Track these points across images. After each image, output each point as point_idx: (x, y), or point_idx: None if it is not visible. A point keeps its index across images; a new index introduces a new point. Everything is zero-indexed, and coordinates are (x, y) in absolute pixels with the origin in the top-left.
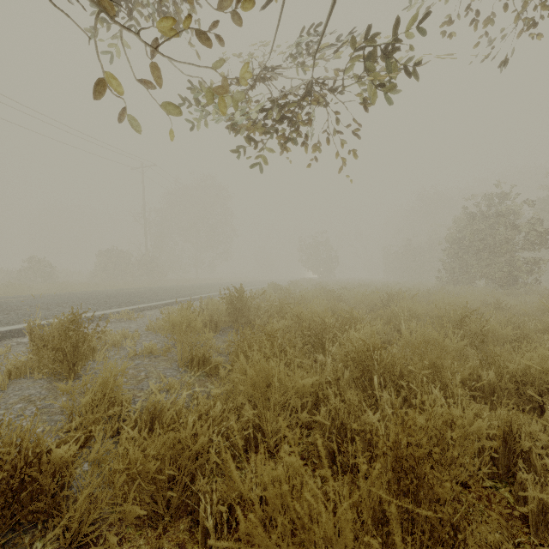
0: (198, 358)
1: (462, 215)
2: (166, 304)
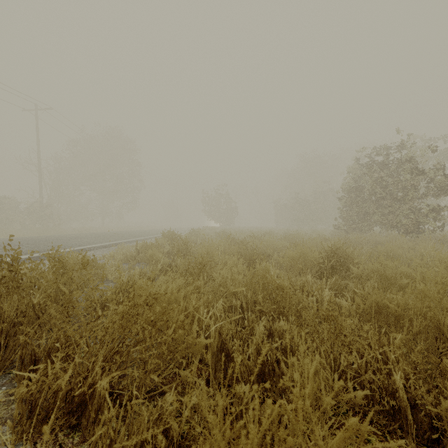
0: None
1: (358, 165)
2: None
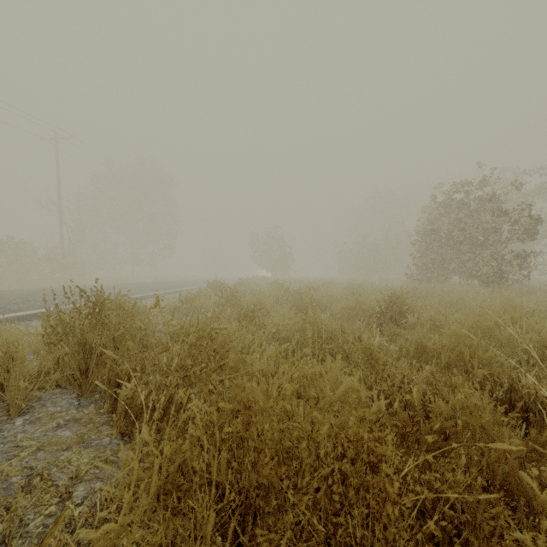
0: None
1: (434, 204)
2: (16, 318)
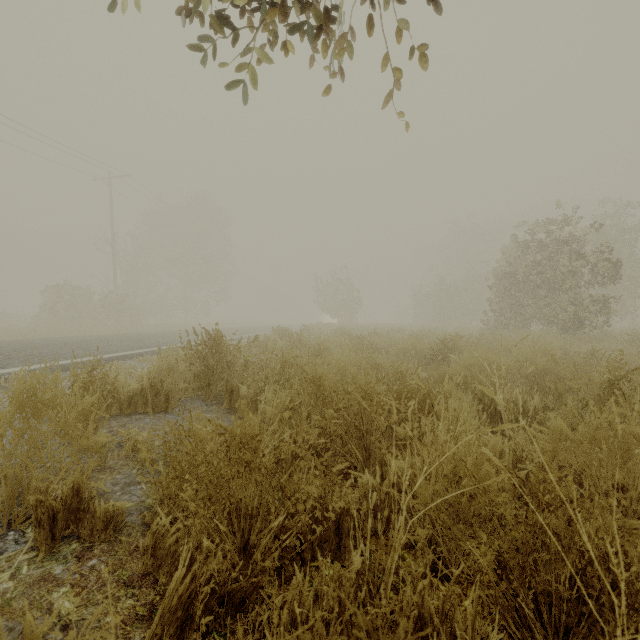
0: (48, 510)
1: (513, 245)
2: (115, 358)
